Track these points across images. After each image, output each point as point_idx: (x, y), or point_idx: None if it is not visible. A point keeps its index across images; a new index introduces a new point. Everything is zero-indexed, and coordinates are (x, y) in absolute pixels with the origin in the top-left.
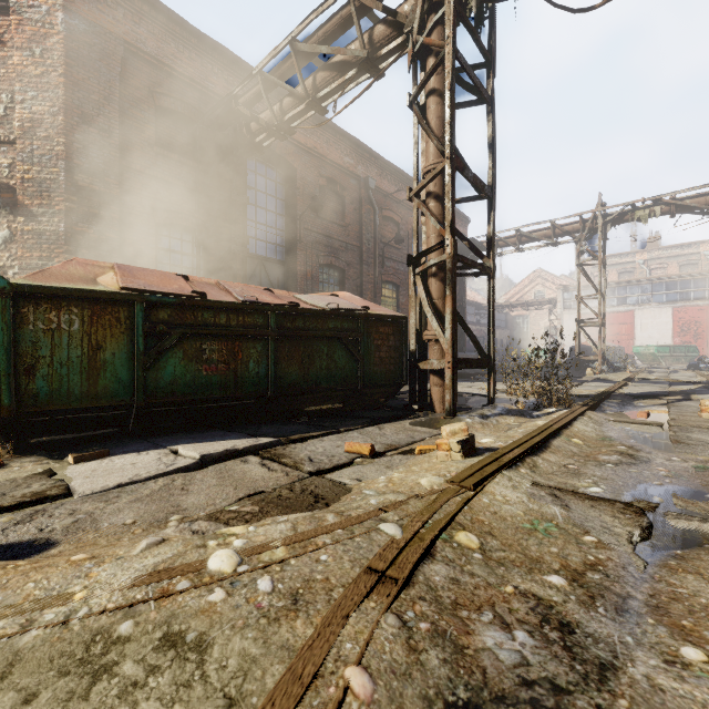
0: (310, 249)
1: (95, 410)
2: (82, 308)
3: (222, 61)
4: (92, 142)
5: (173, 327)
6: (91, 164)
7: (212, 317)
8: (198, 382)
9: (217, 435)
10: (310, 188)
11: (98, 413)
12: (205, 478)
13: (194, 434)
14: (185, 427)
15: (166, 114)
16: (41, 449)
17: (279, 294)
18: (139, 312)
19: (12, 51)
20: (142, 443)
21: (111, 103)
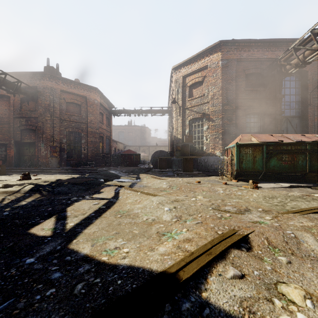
0: (316, 107)
1: (253, 172)
2: (251, 147)
3: (270, 44)
4: (228, 95)
5: (274, 151)
6: (227, 102)
7: (285, 147)
8: (281, 167)
9: (288, 183)
10: (316, 77)
11: (253, 173)
12: (295, 189)
13: (279, 182)
14: (274, 180)
15: (248, 75)
16: (239, 180)
17: (307, 136)
18: (264, 148)
19: (208, 78)
20: (265, 182)
21: (233, 81)
